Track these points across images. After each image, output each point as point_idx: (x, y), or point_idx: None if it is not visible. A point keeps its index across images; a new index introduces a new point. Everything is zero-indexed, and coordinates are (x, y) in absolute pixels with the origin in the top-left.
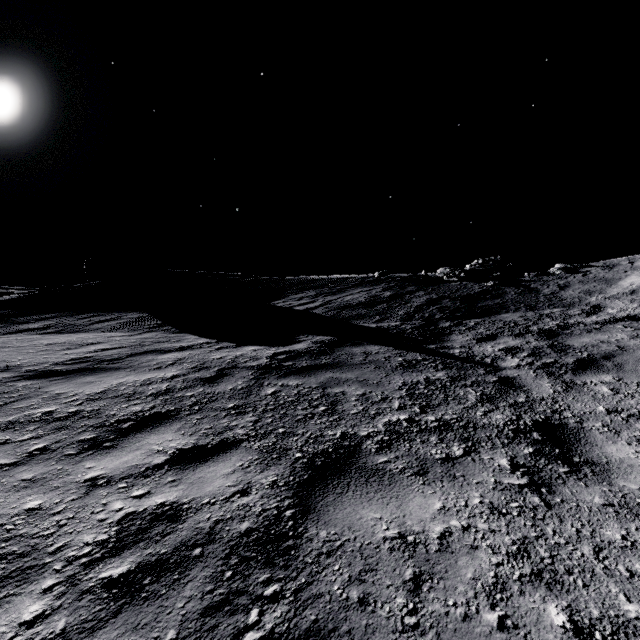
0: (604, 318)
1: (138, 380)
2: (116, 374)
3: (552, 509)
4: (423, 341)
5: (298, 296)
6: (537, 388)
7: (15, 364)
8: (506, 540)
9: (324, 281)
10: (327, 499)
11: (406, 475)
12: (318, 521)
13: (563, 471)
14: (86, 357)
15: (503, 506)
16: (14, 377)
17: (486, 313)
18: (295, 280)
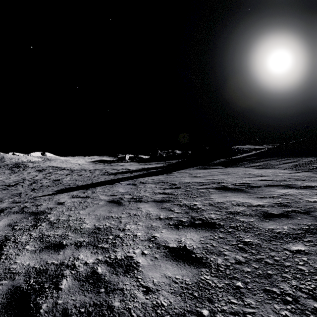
0: None
1: (239, 201)
2: (240, 195)
3: None
4: None
5: None
6: None
7: (223, 181)
8: None
9: None
10: None
11: None
12: None
13: None
14: (247, 183)
15: None
16: (214, 187)
17: None
18: None
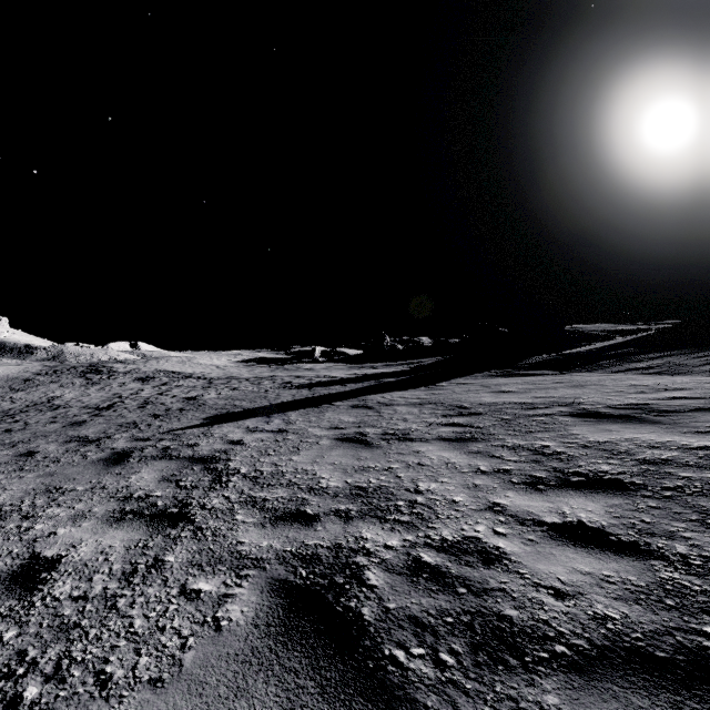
0: None
1: (651, 440)
2: (643, 428)
3: None
4: None
5: None
6: None
7: (580, 401)
8: None
9: None
10: (631, 695)
11: None
12: (570, 688)
13: None
14: (643, 404)
15: None
16: (565, 412)
17: None
18: None
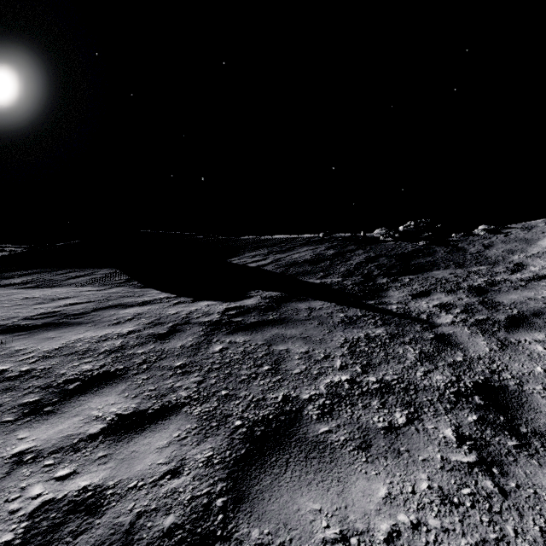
0: (528, 275)
1: (95, 336)
2: (77, 329)
3: (508, 498)
4: (363, 297)
5: (252, 254)
6: (473, 346)
7: None
8: (462, 545)
9: (275, 240)
10: (263, 482)
11: (348, 449)
12: (251, 514)
13: (512, 445)
14: (54, 312)
15: (454, 493)
16: None
17: (419, 270)
18: (250, 240)
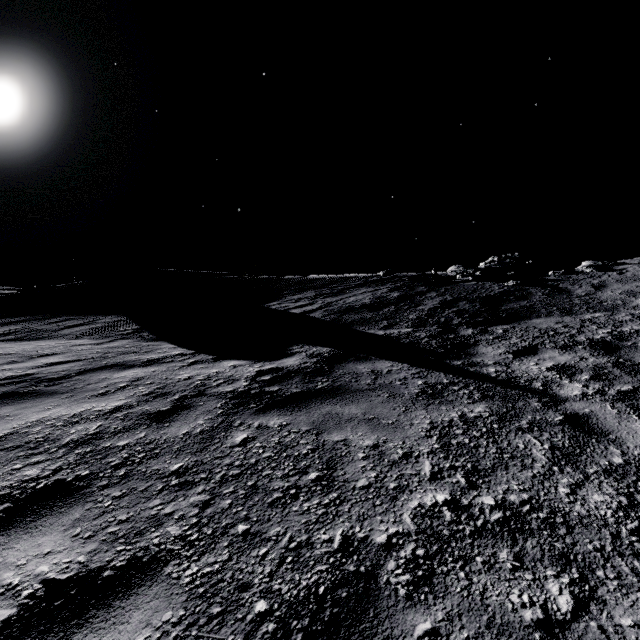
0: None
1: (65, 415)
2: (45, 403)
3: None
4: (445, 355)
5: (295, 297)
6: (631, 436)
7: None
8: None
9: (324, 281)
10: None
11: None
12: None
13: None
14: (25, 375)
15: None
16: None
17: (513, 318)
18: (293, 280)
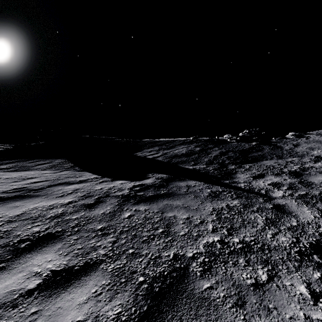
0: None
1: (46, 205)
2: (35, 200)
3: None
4: (221, 178)
5: (149, 150)
6: (302, 214)
7: None
8: None
9: (163, 142)
10: None
11: (228, 306)
12: None
13: None
14: (23, 187)
15: None
16: None
17: (254, 160)
18: (148, 141)
